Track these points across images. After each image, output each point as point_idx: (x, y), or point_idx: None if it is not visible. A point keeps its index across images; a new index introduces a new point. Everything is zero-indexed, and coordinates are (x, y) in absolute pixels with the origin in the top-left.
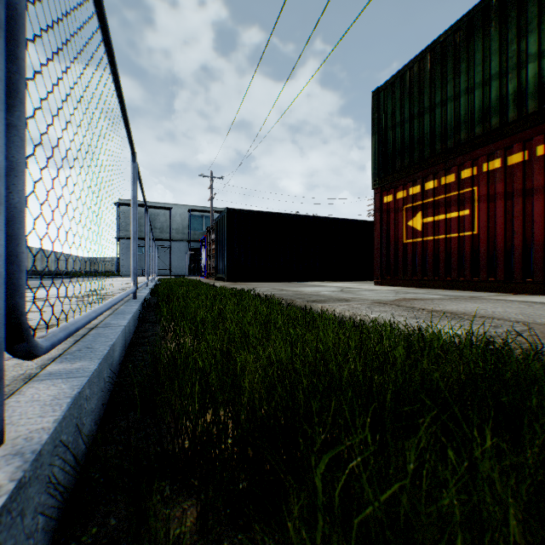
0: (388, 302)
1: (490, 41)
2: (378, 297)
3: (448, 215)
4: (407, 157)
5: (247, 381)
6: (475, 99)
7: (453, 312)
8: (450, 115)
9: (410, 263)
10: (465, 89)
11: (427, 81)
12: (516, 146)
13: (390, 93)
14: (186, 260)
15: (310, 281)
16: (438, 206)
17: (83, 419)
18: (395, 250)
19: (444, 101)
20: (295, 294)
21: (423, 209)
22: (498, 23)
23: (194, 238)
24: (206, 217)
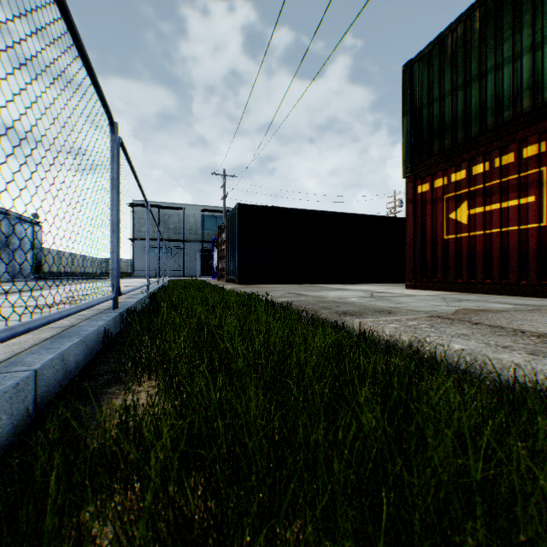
0: (451, 316)
1: None
2: (428, 307)
3: (504, 204)
4: (448, 138)
5: None
6: (544, 56)
7: None
8: (507, 80)
9: (452, 263)
10: (529, 46)
11: (474, 43)
12: None
13: (426, 64)
14: (198, 260)
15: (329, 283)
16: (491, 193)
17: None
18: (432, 248)
19: (499, 65)
20: (317, 301)
21: (469, 197)
22: None
23: (207, 238)
24: (219, 217)
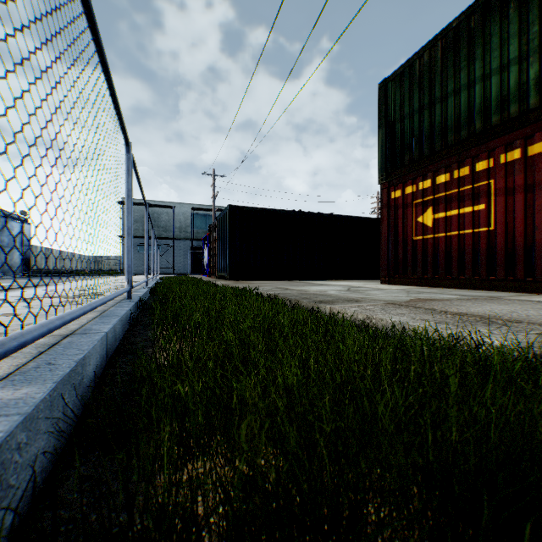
0: (403, 303)
1: (508, 23)
2: (390, 297)
3: (461, 210)
4: (417, 150)
5: (243, 435)
6: (492, 86)
7: (481, 316)
8: (463, 104)
9: (420, 261)
10: (480, 76)
11: (438, 69)
12: (538, 135)
13: (398, 83)
14: (188, 258)
15: (314, 280)
16: (451, 201)
17: (7, 481)
18: (404, 248)
19: (457, 90)
20: (300, 293)
21: (434, 204)
22: (517, 4)
23: (197, 236)
24: (209, 216)
